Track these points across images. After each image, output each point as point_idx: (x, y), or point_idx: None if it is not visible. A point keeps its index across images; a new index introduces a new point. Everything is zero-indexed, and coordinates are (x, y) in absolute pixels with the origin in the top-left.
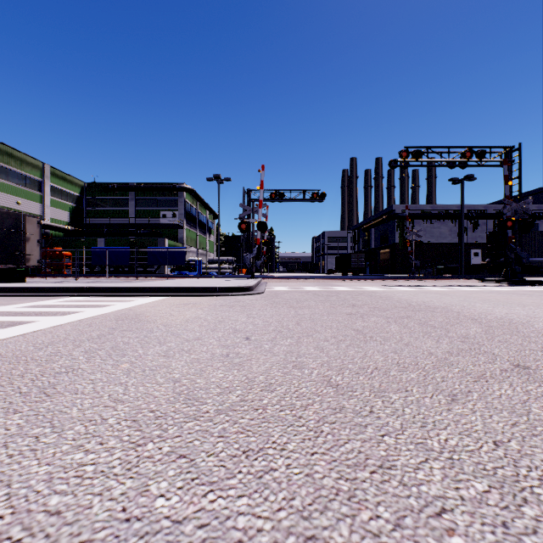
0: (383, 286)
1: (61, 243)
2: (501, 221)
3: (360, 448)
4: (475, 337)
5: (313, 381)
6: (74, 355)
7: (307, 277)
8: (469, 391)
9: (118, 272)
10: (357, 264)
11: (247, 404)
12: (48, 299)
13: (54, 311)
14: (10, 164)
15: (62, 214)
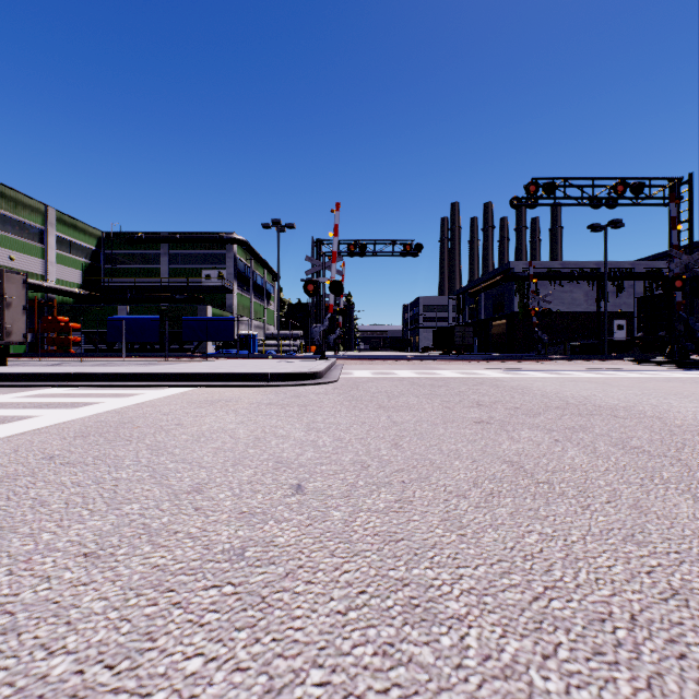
0: (506, 370)
1: (70, 312)
2: (665, 281)
3: None
4: None
5: None
6: None
7: (398, 358)
8: None
9: (145, 351)
10: (463, 340)
11: None
12: (10, 391)
13: None
14: (0, 206)
15: (72, 273)
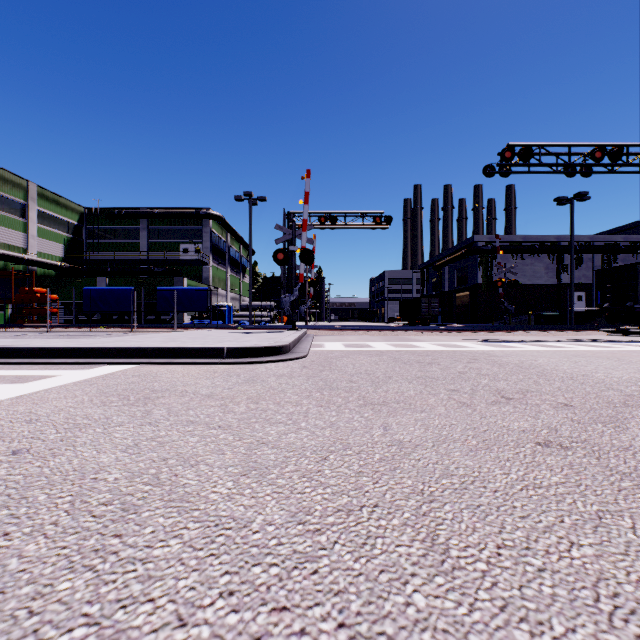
0: (486, 341)
1: (51, 284)
2: None
3: None
4: None
5: None
6: None
7: (369, 328)
8: None
9: (122, 321)
10: (429, 310)
11: None
12: None
13: None
14: None
15: (54, 247)
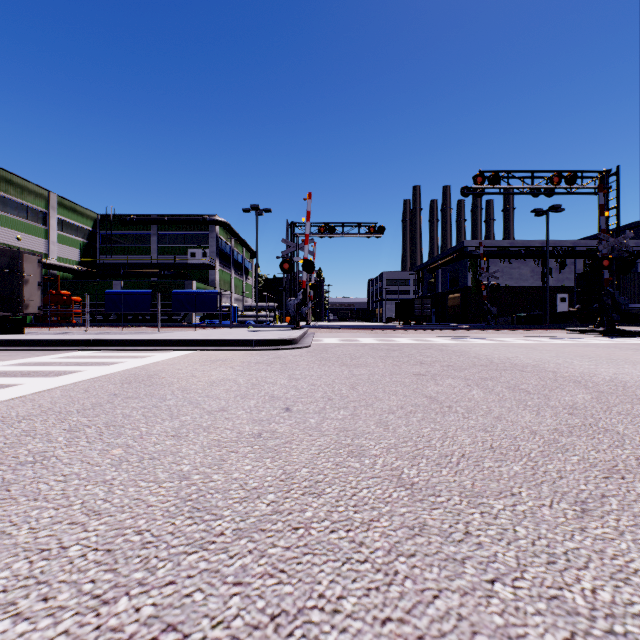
0: (455, 338)
1: (70, 287)
2: (595, 260)
3: (459, 609)
4: (586, 407)
5: (377, 477)
6: (52, 435)
7: (363, 327)
8: (603, 495)
9: (137, 321)
10: (422, 311)
11: (282, 518)
12: (45, 354)
13: (47, 371)
14: (9, 192)
15: (71, 252)
